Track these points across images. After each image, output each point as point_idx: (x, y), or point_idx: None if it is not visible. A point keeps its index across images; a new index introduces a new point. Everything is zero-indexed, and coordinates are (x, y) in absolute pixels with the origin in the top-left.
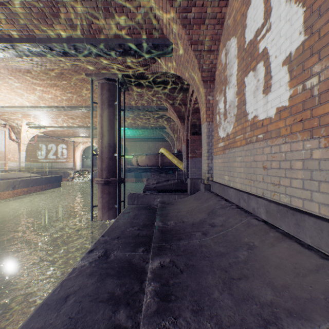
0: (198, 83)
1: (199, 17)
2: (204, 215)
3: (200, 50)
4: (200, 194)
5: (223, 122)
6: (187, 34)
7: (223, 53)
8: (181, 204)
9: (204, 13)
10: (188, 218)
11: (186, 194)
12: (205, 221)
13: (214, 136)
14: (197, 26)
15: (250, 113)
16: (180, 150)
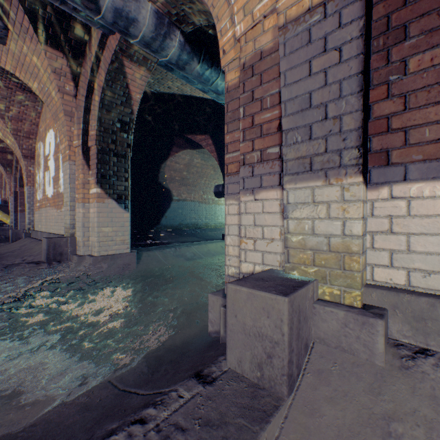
0: (21, 154)
1: (17, 117)
2: (18, 248)
3: (20, 135)
4: (22, 240)
5: (39, 190)
6: (7, 123)
7: (39, 145)
8: (1, 248)
9: (22, 117)
10: (5, 251)
11: (9, 242)
12: (17, 249)
13: (36, 197)
14: (16, 121)
15: (47, 192)
16: (8, 200)
